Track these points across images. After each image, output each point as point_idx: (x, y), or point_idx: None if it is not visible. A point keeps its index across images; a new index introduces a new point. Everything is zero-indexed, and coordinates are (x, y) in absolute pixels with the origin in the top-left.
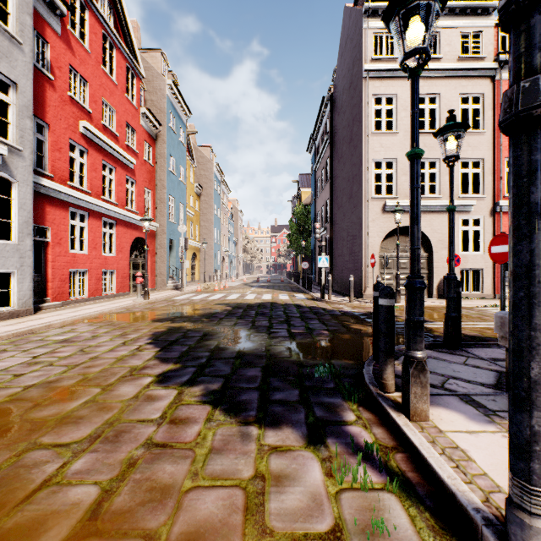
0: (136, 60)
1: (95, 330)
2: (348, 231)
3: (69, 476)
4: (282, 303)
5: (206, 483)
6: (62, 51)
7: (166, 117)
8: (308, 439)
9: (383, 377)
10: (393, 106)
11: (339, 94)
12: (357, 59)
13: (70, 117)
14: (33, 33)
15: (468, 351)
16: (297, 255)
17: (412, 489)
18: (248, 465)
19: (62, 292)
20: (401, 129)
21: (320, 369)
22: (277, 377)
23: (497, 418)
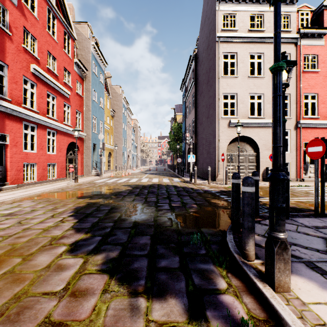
0: (71, 27)
1: (34, 205)
2: (206, 138)
3: None
4: (165, 184)
5: None
6: (17, 16)
7: (91, 66)
8: (190, 313)
9: (246, 248)
10: (235, 60)
11: (200, 53)
12: (212, 30)
13: (24, 61)
14: None
15: (296, 220)
16: (174, 154)
17: None
18: None
19: (18, 178)
20: (240, 75)
21: (194, 238)
22: (162, 244)
23: None
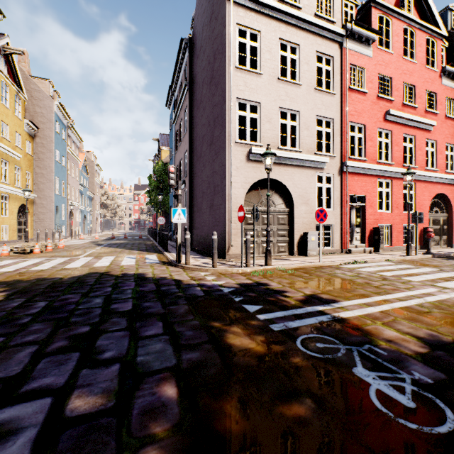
0: None
1: None
2: (209, 182)
3: None
4: (119, 273)
5: None
6: None
7: None
8: None
9: None
10: (257, 44)
11: (198, 34)
12: None
13: None
14: None
15: None
16: (157, 212)
17: None
18: None
19: None
20: (266, 72)
21: None
22: None
23: None
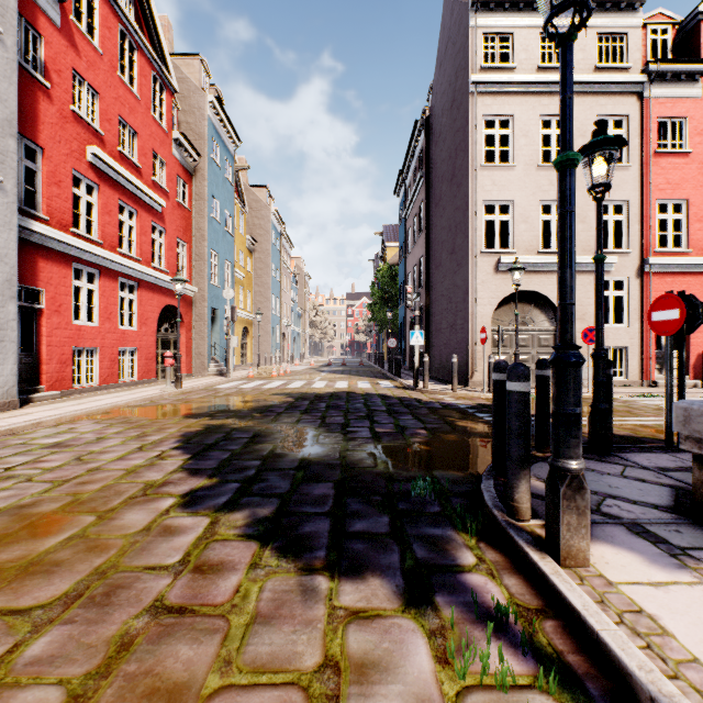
0: (166, 67)
1: (102, 429)
2: (449, 297)
3: (19, 669)
4: (362, 392)
5: (244, 679)
6: (61, 48)
7: (207, 146)
8: (407, 598)
9: (514, 497)
10: (509, 130)
11: (437, 116)
12: (461, 68)
13: (73, 139)
14: (20, 22)
15: (624, 457)
16: (380, 331)
17: (578, 687)
18: (313, 644)
19: (63, 379)
20: (520, 162)
21: (419, 485)
22: (357, 497)
23: (690, 559)
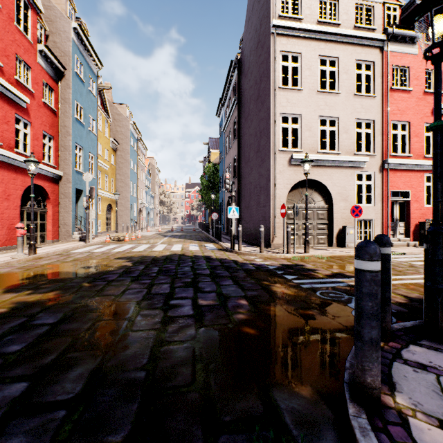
0: None
1: None
2: (256, 183)
3: None
4: (192, 254)
5: None
6: None
7: (72, 62)
8: None
9: None
10: (298, 64)
11: (246, 56)
12: (264, 17)
13: None
14: None
15: None
16: (207, 208)
17: None
18: None
19: None
20: (306, 87)
21: None
22: None
23: None
